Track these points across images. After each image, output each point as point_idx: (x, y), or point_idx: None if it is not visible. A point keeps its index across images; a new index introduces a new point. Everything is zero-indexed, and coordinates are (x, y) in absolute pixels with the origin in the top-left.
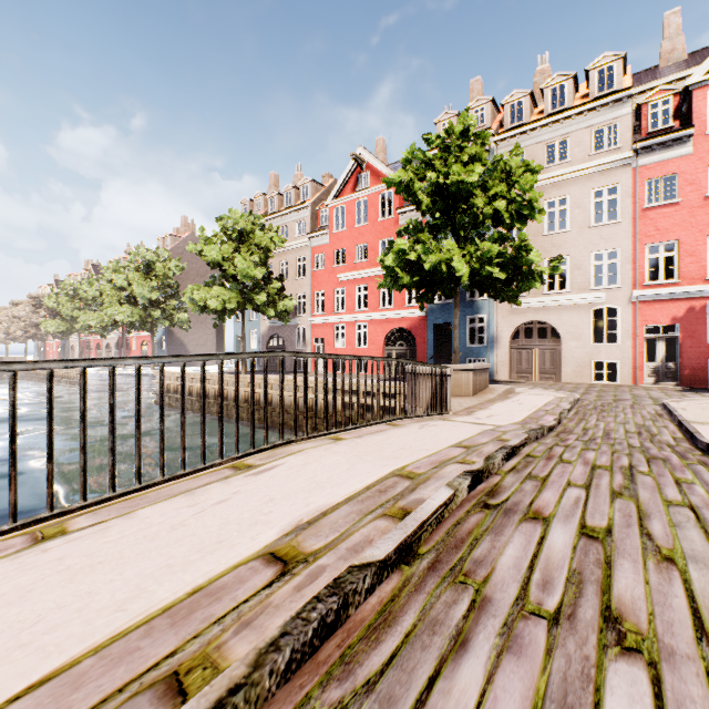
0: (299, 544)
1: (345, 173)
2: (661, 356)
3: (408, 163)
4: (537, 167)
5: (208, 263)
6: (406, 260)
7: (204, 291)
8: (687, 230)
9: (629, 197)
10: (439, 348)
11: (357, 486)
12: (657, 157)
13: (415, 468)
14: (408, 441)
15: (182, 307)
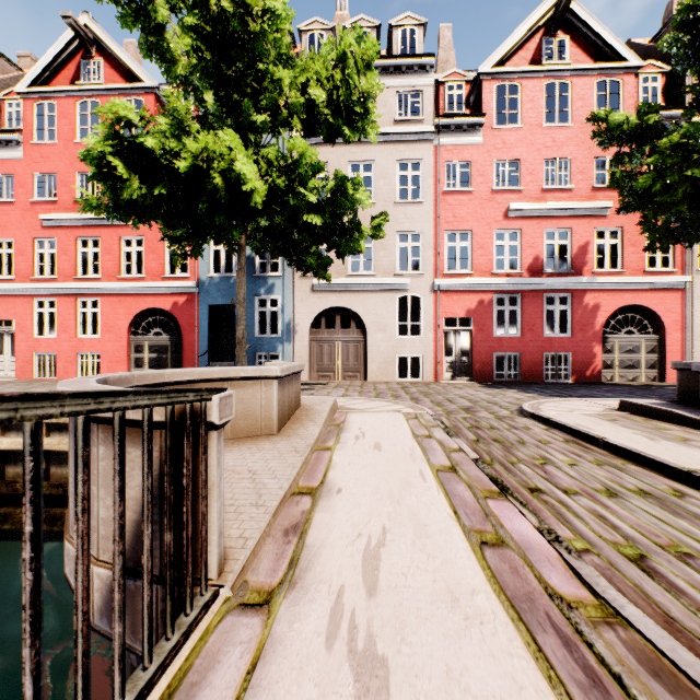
0: None
1: (55, 47)
2: (458, 350)
3: None
4: (357, 84)
5: None
6: (138, 152)
7: None
8: (479, 222)
9: (432, 177)
10: (217, 339)
11: None
12: (455, 140)
13: None
14: None
15: None
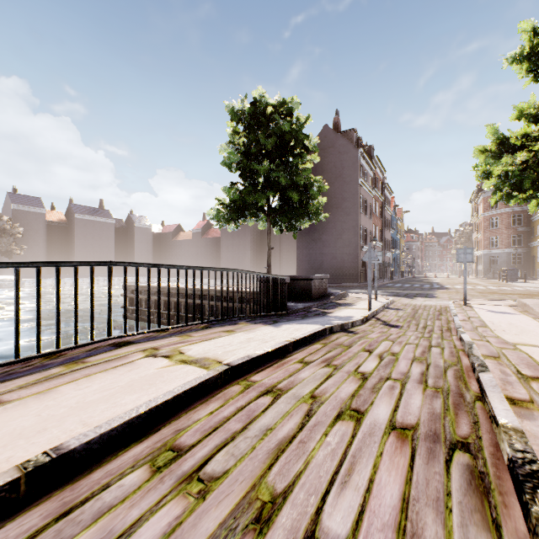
0: None
1: None
2: None
3: None
4: None
5: None
6: None
7: None
8: None
9: None
10: None
11: None
12: None
13: None
14: None
15: None
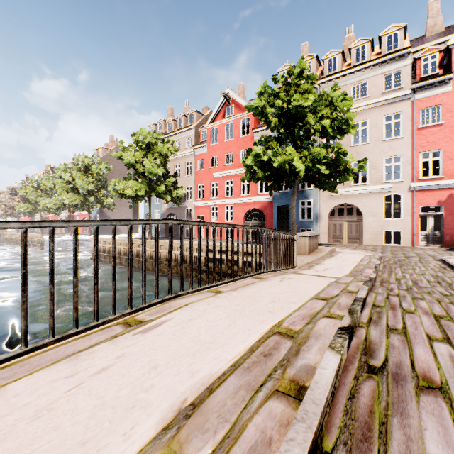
0: (181, 448)
1: (217, 106)
2: (430, 227)
3: (261, 95)
4: (349, 98)
5: (126, 164)
6: (260, 161)
7: (123, 184)
8: (448, 143)
9: (409, 121)
10: (280, 222)
11: (240, 348)
12: (428, 94)
13: (291, 323)
14: (275, 293)
15: (109, 195)
